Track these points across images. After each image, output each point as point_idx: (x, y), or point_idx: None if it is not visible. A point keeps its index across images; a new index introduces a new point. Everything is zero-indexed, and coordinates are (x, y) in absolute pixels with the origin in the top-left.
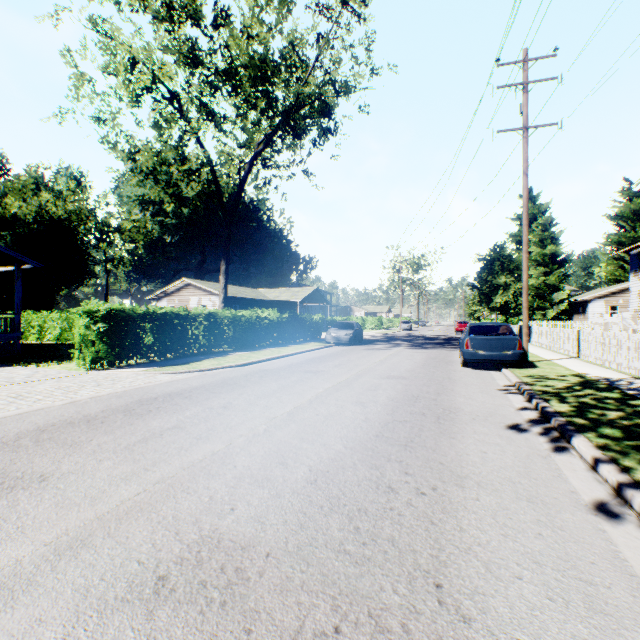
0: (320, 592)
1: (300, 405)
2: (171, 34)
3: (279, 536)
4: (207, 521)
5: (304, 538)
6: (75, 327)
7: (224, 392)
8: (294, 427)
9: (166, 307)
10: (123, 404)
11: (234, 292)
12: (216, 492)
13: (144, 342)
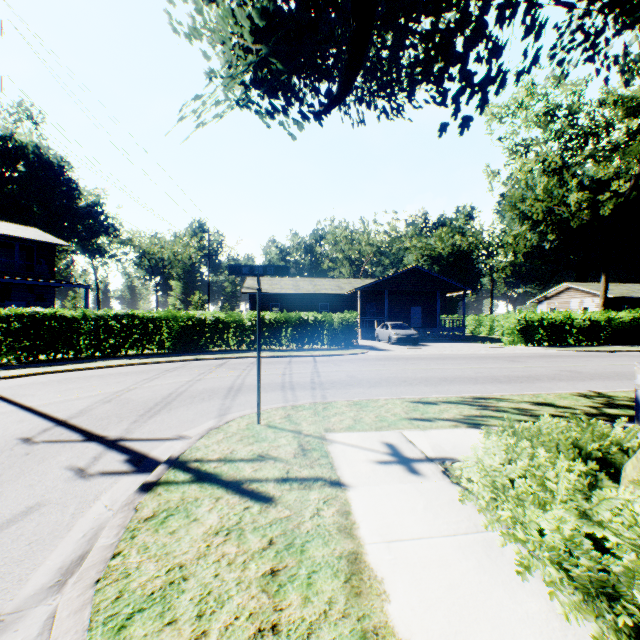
0: (597, 375)
1: (632, 364)
2: (554, 141)
3: (591, 372)
4: (572, 369)
5: (598, 373)
6: (482, 325)
7: (588, 357)
8: (618, 366)
9: (551, 313)
10: (536, 355)
11: (623, 292)
12: (575, 368)
13: (537, 334)
